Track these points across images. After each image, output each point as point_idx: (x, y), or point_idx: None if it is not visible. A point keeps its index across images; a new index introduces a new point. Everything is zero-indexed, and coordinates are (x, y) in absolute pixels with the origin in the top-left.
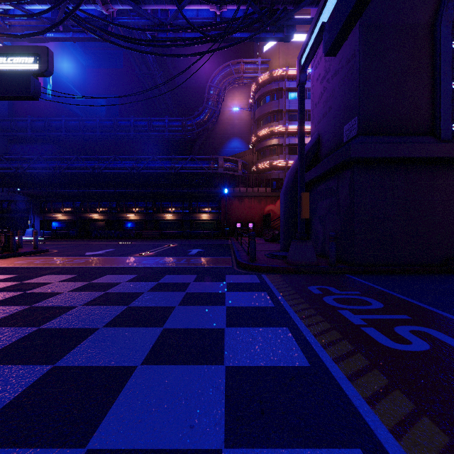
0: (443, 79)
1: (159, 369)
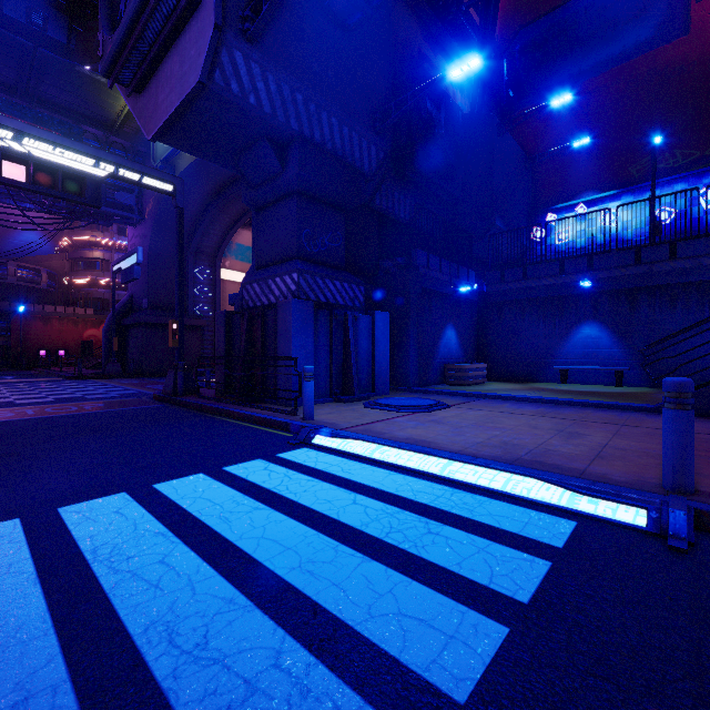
0: (190, 288)
1: (65, 387)
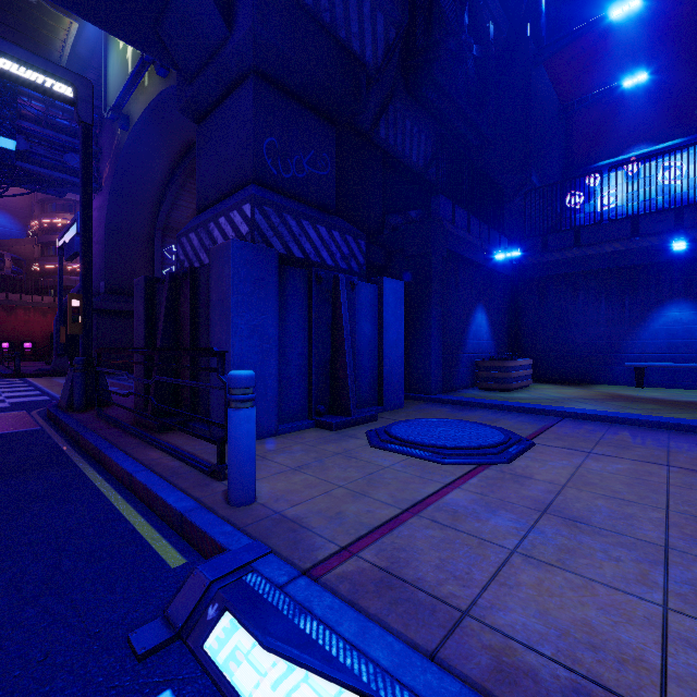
0: (157, 270)
1: None
